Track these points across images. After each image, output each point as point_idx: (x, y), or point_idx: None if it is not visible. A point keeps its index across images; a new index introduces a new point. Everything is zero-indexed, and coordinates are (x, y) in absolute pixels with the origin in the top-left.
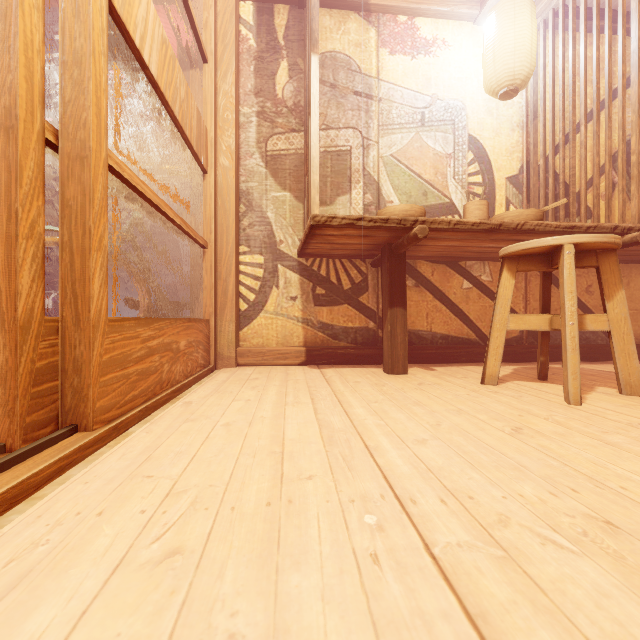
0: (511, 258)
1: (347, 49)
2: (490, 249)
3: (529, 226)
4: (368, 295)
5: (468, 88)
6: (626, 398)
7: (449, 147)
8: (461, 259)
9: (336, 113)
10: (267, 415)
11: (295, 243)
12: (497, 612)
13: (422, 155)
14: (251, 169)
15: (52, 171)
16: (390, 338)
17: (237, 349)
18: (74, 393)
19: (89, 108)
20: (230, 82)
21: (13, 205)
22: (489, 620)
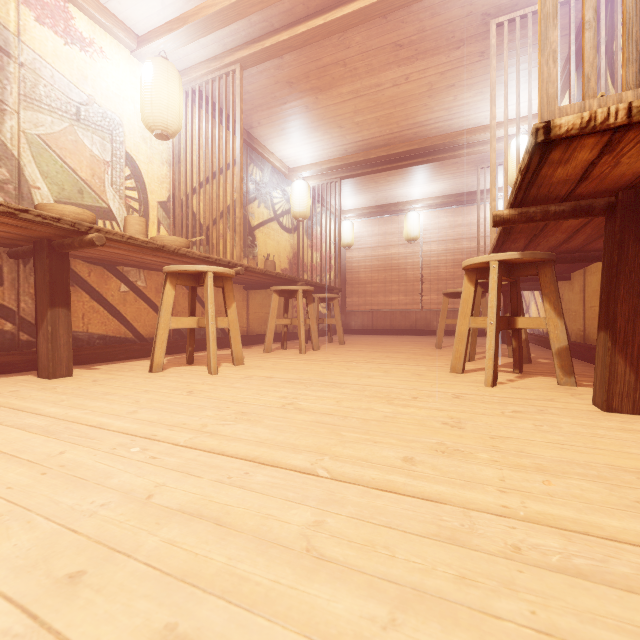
0: (173, 274)
1: None
2: (150, 261)
3: (183, 251)
4: (3, 291)
5: (126, 108)
6: (237, 367)
7: (107, 155)
8: (120, 264)
9: None
10: None
11: None
12: (217, 447)
13: (78, 151)
14: None
15: None
16: (51, 340)
17: None
18: None
19: None
20: None
21: None
22: (215, 449)
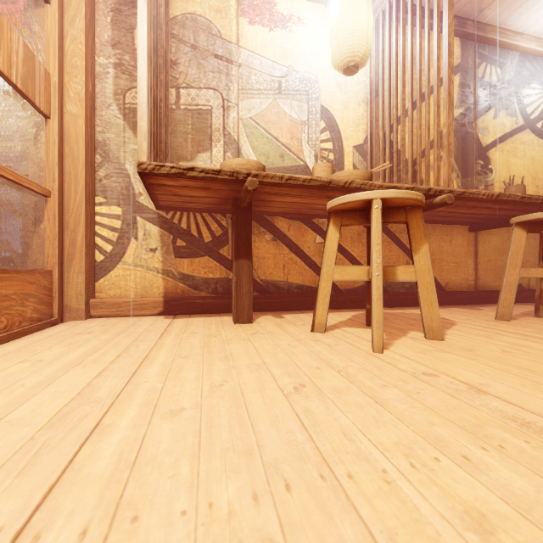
0: (336, 213)
1: (208, 13)
2: None
3: (356, 185)
4: (228, 248)
5: (320, 63)
6: (427, 343)
7: (304, 115)
8: (313, 216)
9: (197, 73)
10: (31, 382)
11: None
12: None
13: (279, 120)
14: (108, 120)
15: None
16: (236, 288)
17: (90, 301)
18: None
19: None
20: (79, 28)
21: None
22: None
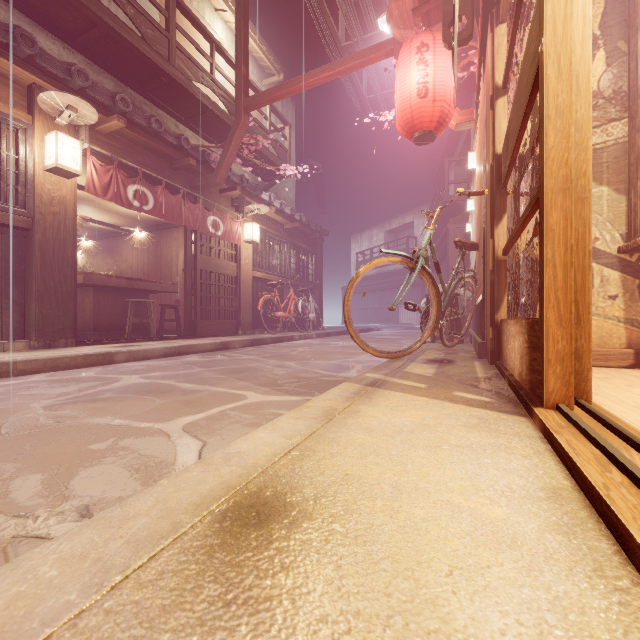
0: None
1: None
2: None
3: None
4: None
5: None
6: None
7: None
8: None
9: None
10: None
11: (614, 239)
12: None
13: None
14: None
15: (291, 205)
16: None
17: None
18: (575, 374)
19: (588, 161)
20: None
21: (568, 242)
22: None
